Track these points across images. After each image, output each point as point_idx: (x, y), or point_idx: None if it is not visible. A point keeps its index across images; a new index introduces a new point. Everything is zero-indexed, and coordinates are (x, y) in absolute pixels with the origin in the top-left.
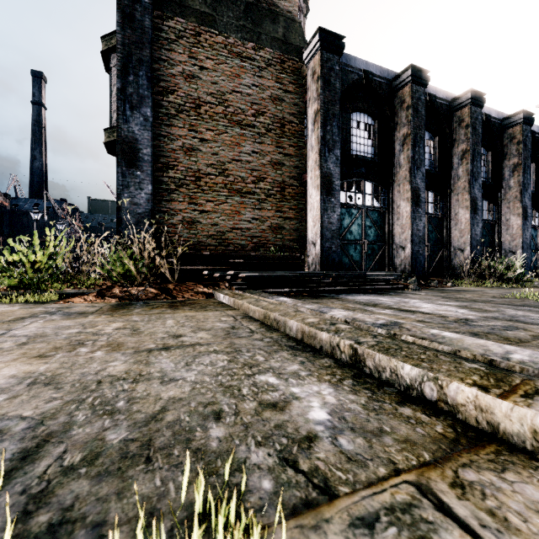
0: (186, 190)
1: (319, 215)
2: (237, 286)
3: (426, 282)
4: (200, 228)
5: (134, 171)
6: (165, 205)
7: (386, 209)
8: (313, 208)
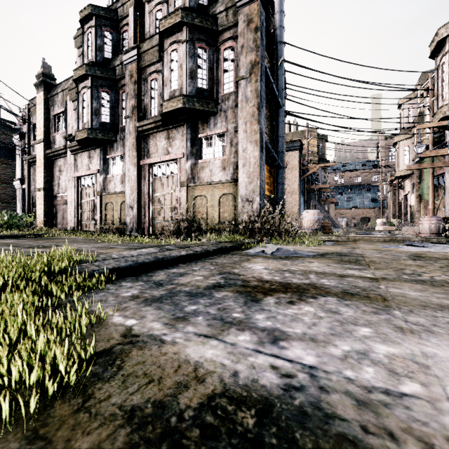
0: None
1: None
2: None
3: None
4: None
5: None
6: None
7: None
8: None
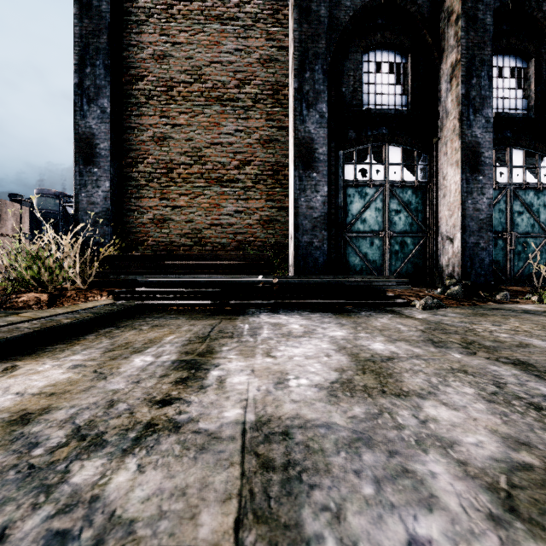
0: (157, 185)
1: (293, 197)
2: (121, 295)
3: (491, 294)
4: (173, 226)
5: (91, 168)
6: (135, 203)
7: (428, 183)
8: (291, 190)
